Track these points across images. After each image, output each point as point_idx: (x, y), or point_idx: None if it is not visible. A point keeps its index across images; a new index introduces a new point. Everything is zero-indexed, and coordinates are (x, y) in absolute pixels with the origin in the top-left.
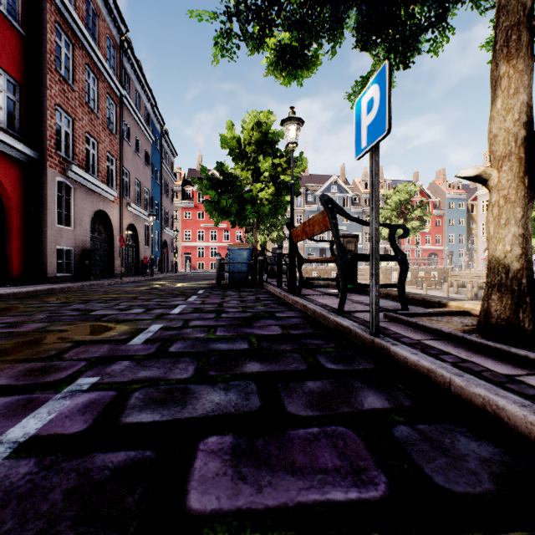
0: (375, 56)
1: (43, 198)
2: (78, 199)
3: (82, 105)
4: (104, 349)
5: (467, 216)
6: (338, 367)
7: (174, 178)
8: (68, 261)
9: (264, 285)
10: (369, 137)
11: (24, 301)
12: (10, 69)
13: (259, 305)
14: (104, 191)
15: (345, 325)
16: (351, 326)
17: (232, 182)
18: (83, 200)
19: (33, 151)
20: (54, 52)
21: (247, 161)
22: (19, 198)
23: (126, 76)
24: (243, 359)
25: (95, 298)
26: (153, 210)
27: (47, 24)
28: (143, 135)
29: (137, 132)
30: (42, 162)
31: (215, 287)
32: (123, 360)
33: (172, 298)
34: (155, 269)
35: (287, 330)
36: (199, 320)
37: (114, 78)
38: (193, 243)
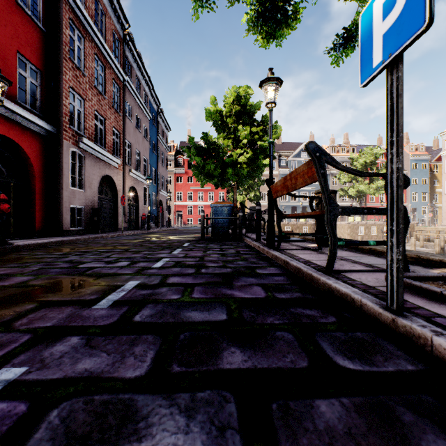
0: (360, 3)
1: (59, 165)
2: (88, 166)
3: (91, 88)
4: (63, 315)
5: (430, 176)
6: (356, 365)
7: (168, 149)
8: (80, 217)
9: (243, 239)
10: (387, 47)
11: (33, 252)
12: (33, 59)
13: (239, 259)
14: (110, 160)
15: (343, 291)
16: (353, 294)
17: (215, 149)
18: (92, 167)
19: (51, 126)
20: (68, 44)
21: (228, 131)
22: (40, 165)
23: (128, 64)
24: (220, 341)
25: (93, 249)
26: (151, 175)
27: (62, 21)
28: (142, 113)
29: (137, 111)
30: (58, 135)
31: (199, 240)
32: (73, 335)
33: (159, 250)
34: (152, 224)
35: (272, 293)
36: (177, 276)
37: (117, 65)
38: (184, 203)
